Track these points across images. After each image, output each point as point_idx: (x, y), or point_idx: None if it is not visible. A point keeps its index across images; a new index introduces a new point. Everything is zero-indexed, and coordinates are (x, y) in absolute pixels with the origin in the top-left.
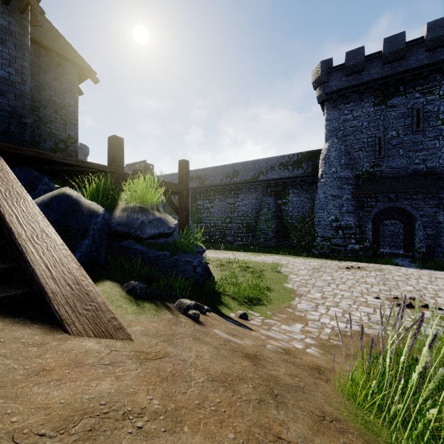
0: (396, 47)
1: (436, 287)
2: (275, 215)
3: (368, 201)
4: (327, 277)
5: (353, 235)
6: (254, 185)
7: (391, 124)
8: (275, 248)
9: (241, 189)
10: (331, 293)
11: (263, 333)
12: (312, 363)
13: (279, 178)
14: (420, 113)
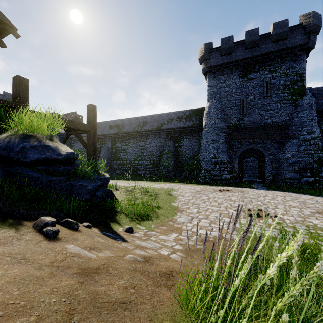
0: (253, 38)
1: (276, 202)
2: (173, 154)
3: (236, 144)
4: (205, 197)
5: (226, 168)
6: (159, 132)
7: (250, 91)
8: (173, 178)
9: (149, 135)
10: (205, 208)
11: (136, 243)
12: (167, 269)
13: (176, 127)
14: (268, 84)
